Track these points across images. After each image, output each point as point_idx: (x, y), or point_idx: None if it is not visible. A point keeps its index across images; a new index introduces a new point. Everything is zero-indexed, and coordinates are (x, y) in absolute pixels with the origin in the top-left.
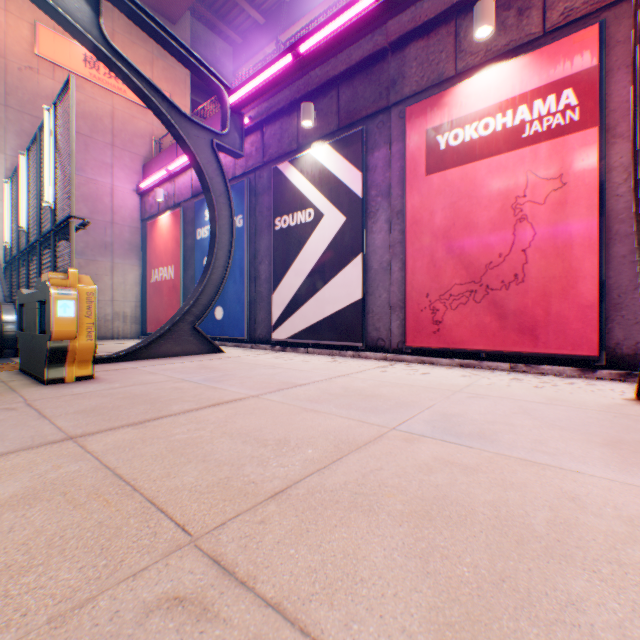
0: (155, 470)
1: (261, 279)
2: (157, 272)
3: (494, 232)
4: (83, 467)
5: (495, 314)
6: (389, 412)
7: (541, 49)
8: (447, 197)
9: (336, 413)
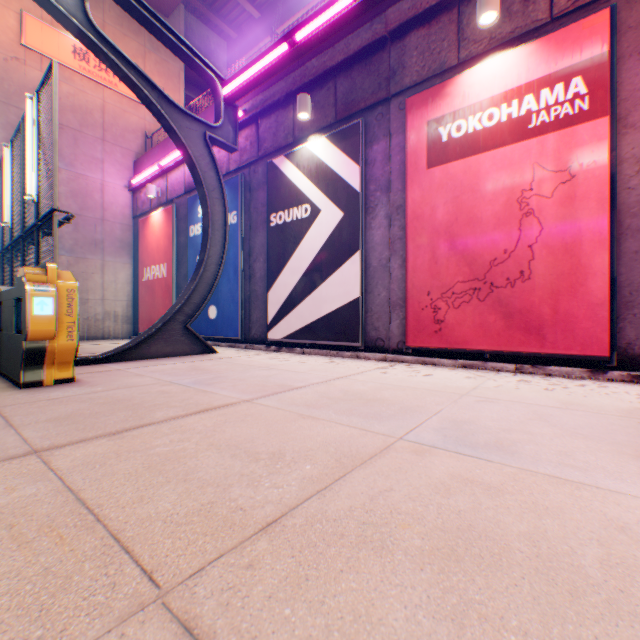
0: (126, 493)
1: (256, 277)
2: (149, 270)
3: (499, 227)
4: (41, 490)
5: (500, 313)
6: (394, 419)
7: (548, 35)
8: (449, 191)
9: (336, 420)
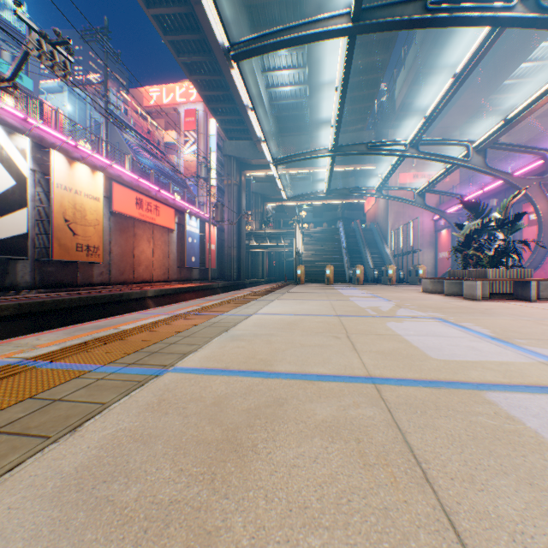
0: None
1: None
2: (440, 254)
3: None
4: None
5: (542, 272)
6: None
7: None
8: (531, 235)
9: None
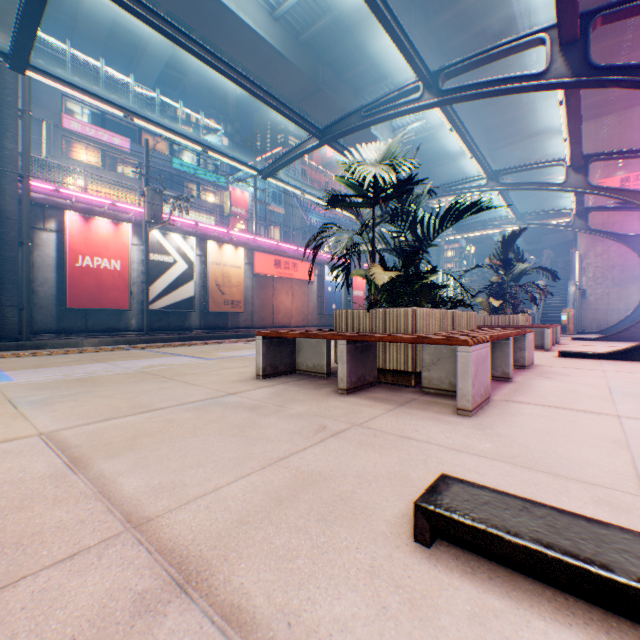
0: None
1: None
2: None
3: None
4: None
5: None
6: None
7: None
8: None
9: None
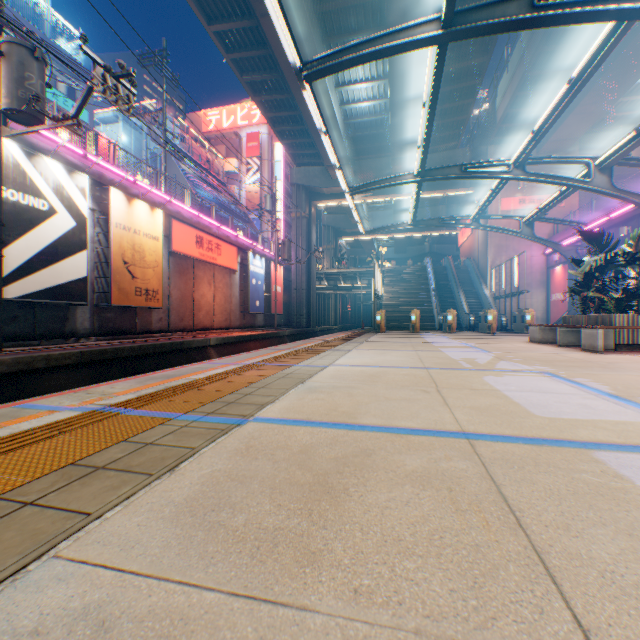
0: None
1: None
2: (553, 296)
3: None
4: None
5: None
6: None
7: None
8: None
9: None
